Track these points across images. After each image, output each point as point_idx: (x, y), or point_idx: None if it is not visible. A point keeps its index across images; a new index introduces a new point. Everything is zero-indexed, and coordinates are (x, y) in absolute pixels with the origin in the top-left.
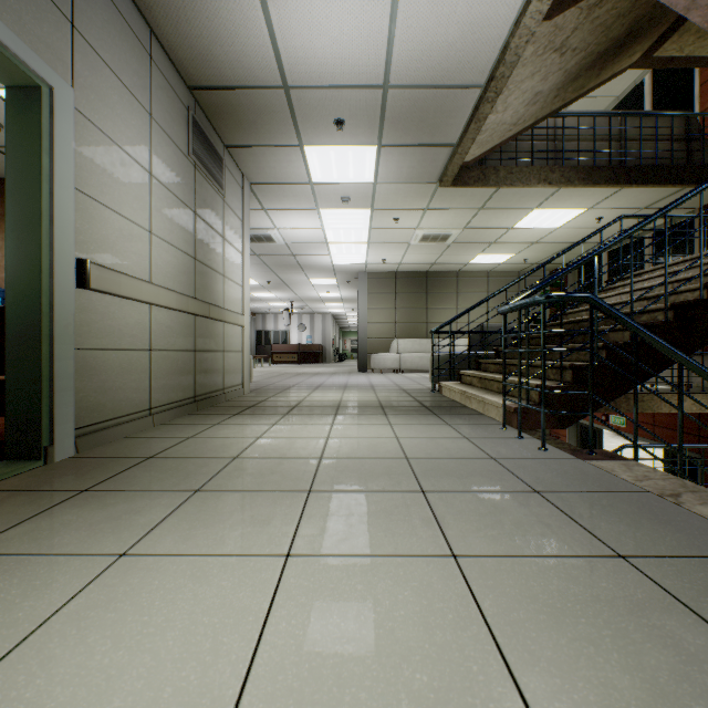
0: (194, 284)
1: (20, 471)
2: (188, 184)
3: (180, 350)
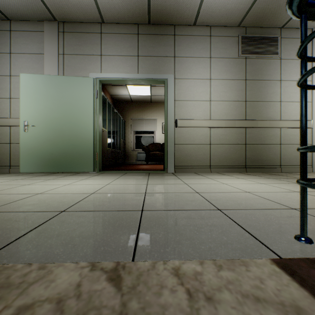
0: (244, 113)
1: (159, 172)
2: (239, 69)
3: (232, 144)
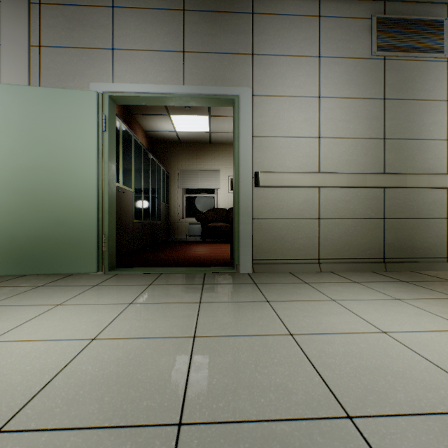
0: (381, 161)
1: (224, 271)
2: (372, 80)
3: (359, 218)
